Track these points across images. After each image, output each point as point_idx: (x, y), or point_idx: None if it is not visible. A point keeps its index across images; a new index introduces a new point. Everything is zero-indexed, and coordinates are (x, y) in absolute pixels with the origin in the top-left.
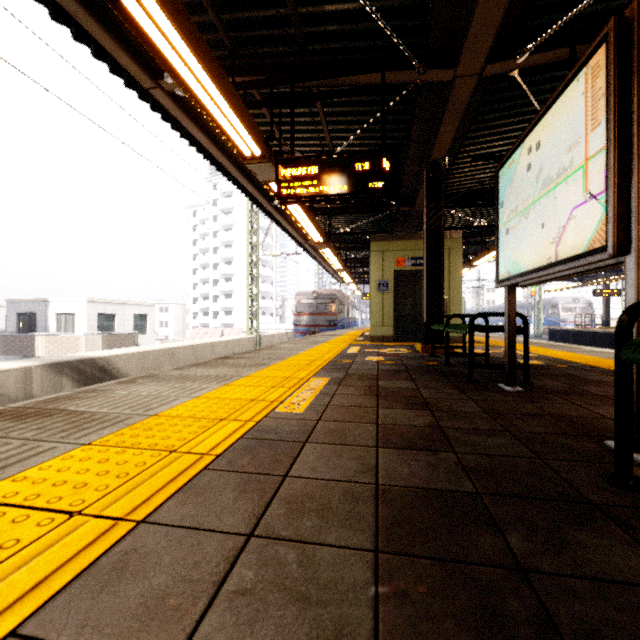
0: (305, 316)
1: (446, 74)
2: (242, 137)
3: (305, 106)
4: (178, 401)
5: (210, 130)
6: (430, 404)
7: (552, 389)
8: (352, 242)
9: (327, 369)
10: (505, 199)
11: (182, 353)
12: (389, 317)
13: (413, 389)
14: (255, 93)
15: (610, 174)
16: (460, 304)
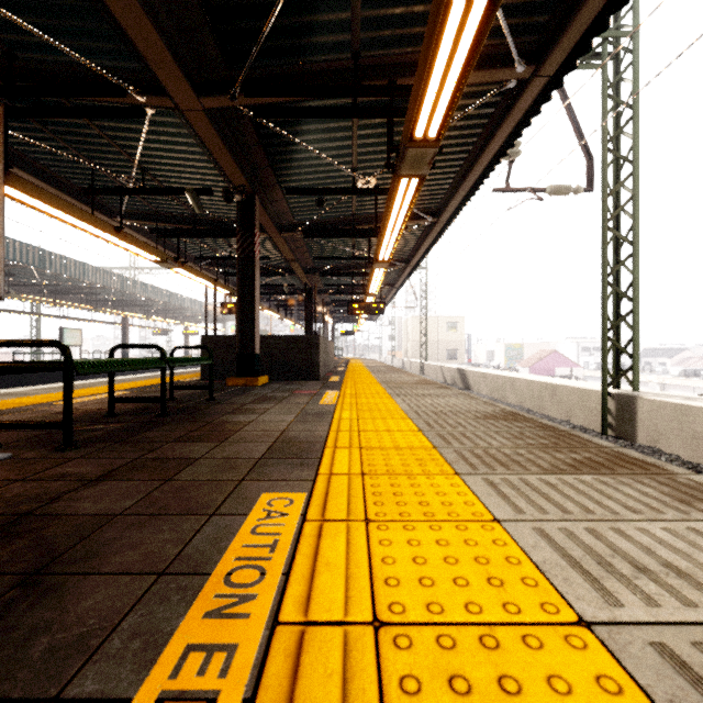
0: None
1: None
2: None
3: None
4: (501, 504)
5: None
6: None
7: None
8: None
9: None
10: None
11: None
12: None
13: None
14: None
15: (3, 232)
16: None
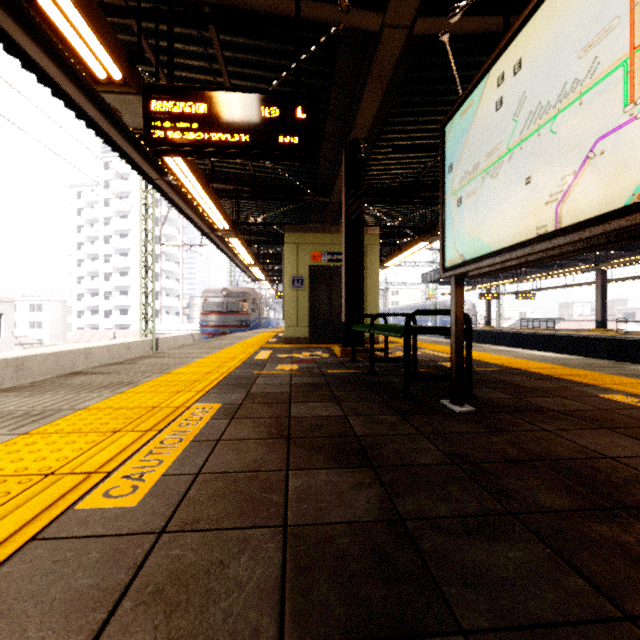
0: (213, 316)
1: (373, 20)
2: (87, 42)
3: (198, 43)
4: None
5: (61, 56)
6: (369, 450)
7: (502, 404)
8: (265, 235)
9: (222, 387)
10: (456, 159)
11: (38, 363)
12: (304, 317)
13: (339, 418)
14: (122, 4)
15: None
16: (377, 303)
